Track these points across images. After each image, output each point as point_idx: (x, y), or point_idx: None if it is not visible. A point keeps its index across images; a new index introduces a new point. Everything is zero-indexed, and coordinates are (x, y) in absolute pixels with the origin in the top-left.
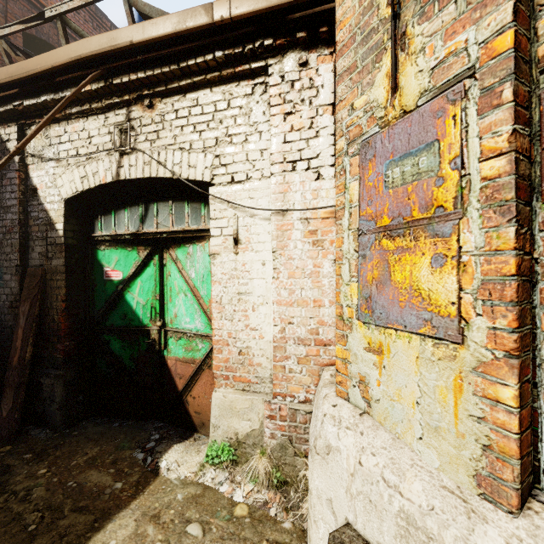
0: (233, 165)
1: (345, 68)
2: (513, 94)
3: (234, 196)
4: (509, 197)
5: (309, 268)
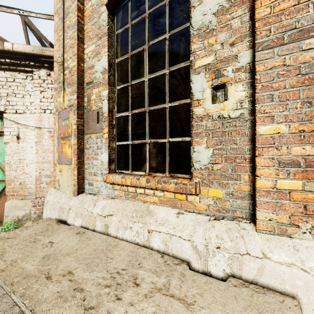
0: (16, 106)
1: (55, 87)
2: (77, 113)
3: (17, 119)
4: (76, 133)
5: (51, 149)
